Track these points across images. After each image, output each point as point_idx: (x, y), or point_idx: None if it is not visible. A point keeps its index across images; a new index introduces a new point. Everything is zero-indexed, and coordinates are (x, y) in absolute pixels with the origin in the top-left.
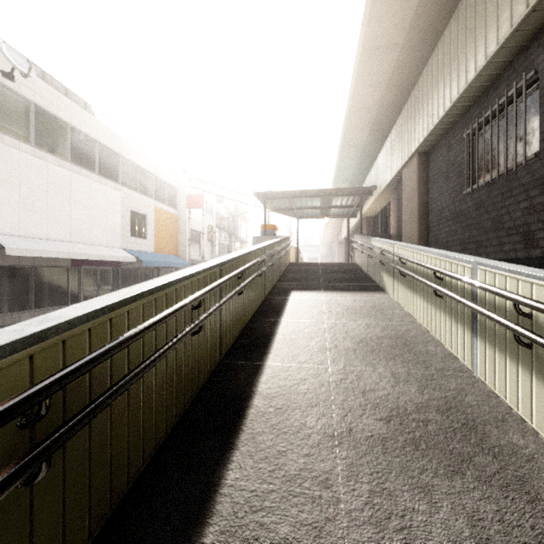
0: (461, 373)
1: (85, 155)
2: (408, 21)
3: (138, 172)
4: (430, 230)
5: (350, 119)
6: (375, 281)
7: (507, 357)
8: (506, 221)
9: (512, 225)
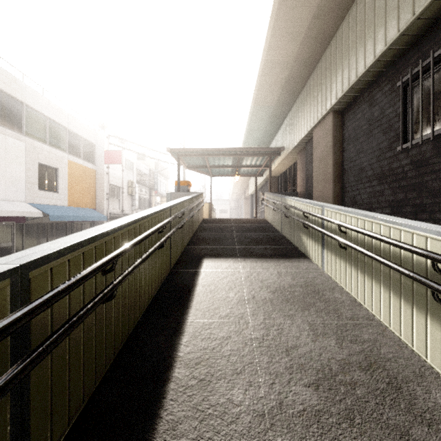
0: None
1: None
2: None
3: (48, 124)
4: (346, 190)
5: (264, 76)
6: (292, 243)
7: None
8: None
9: None
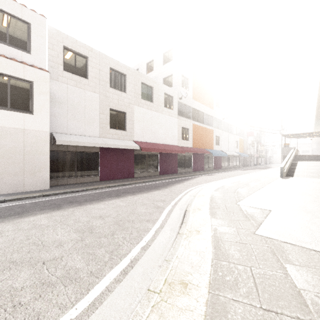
0: None
1: (229, 129)
2: None
3: (236, 129)
4: None
5: (317, 117)
6: None
7: None
8: None
9: None
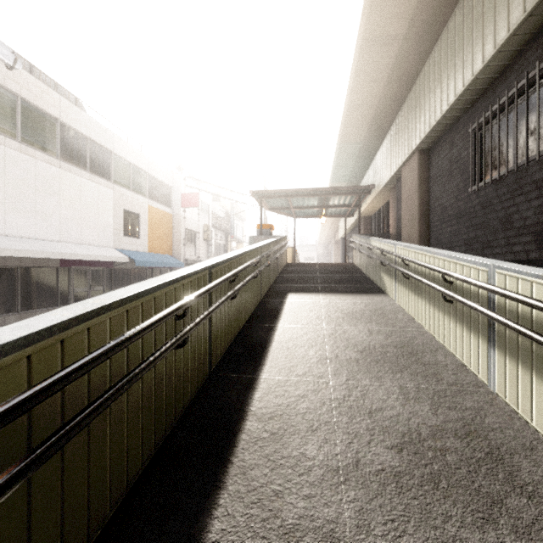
0: (477, 388)
1: (75, 152)
2: (411, 10)
3: (131, 170)
4: (431, 230)
5: (349, 115)
6: (375, 283)
7: (533, 374)
8: (515, 220)
9: (523, 225)
